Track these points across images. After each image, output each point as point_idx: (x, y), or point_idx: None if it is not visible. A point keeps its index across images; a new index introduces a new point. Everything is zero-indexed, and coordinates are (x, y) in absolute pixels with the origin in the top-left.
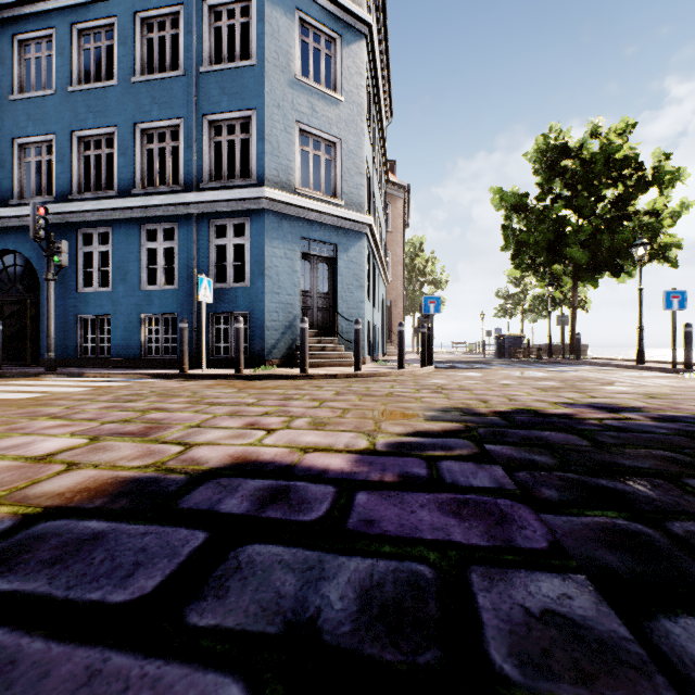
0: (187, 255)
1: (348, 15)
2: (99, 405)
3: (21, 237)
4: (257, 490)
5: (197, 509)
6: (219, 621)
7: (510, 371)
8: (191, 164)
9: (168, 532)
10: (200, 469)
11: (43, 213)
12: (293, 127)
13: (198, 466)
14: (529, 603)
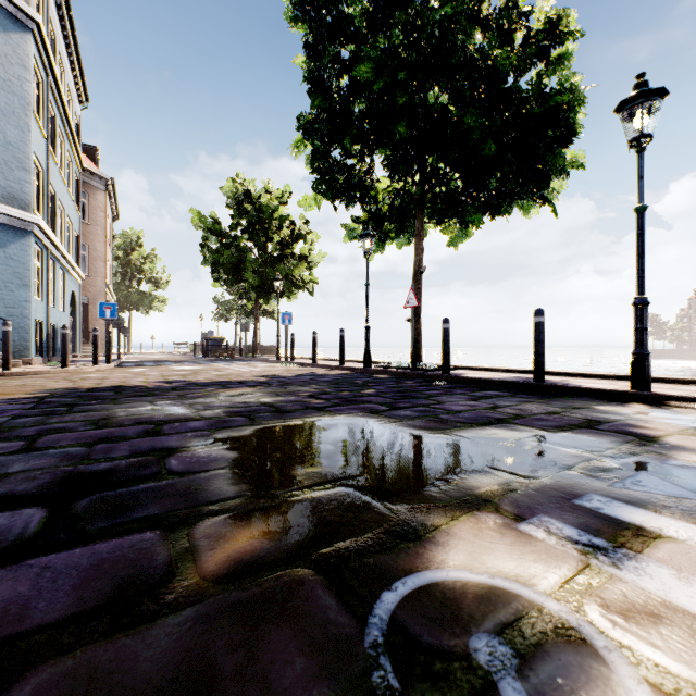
0: None
1: (5, 0)
2: None
3: None
4: None
5: None
6: None
7: (179, 367)
8: None
9: None
10: None
11: None
12: None
13: None
14: None
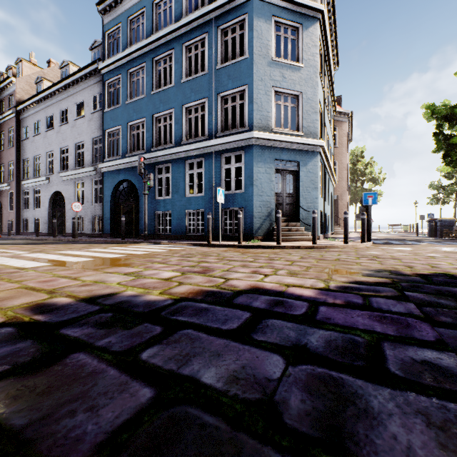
0: (209, 176)
1: (306, 9)
2: (176, 258)
3: (131, 172)
4: (267, 300)
5: (242, 304)
6: (266, 340)
7: (439, 247)
8: (211, 123)
9: (233, 311)
10: (237, 289)
11: (143, 160)
12: (270, 91)
13: (235, 288)
14: (415, 357)
